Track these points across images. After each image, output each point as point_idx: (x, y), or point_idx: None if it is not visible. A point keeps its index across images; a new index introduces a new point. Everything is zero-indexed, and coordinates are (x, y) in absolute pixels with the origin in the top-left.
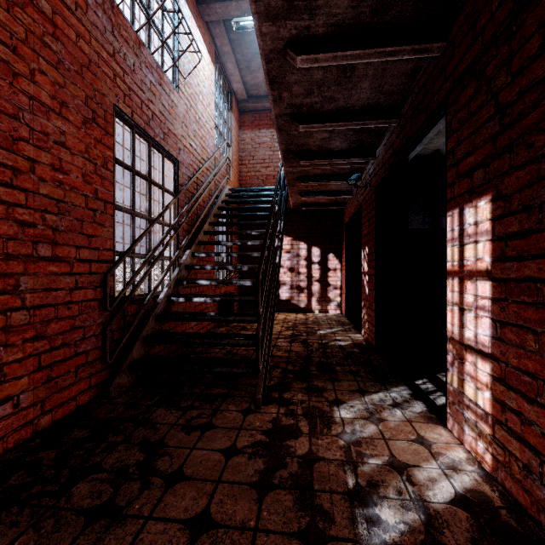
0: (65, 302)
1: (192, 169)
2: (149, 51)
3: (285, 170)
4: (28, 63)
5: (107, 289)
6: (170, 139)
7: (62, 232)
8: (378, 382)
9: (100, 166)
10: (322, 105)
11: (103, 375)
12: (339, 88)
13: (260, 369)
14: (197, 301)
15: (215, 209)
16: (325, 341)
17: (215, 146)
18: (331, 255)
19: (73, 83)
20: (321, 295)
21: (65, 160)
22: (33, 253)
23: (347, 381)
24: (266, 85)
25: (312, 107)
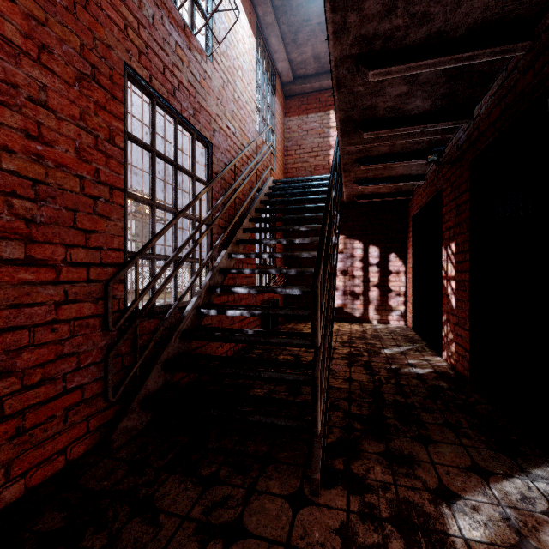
0: (47, 322)
1: (229, 155)
2: (174, 5)
3: (341, 150)
4: None
5: (109, 303)
6: (202, 117)
7: (42, 226)
8: (502, 452)
9: (104, 140)
10: (406, 32)
11: (108, 413)
12: None
13: (317, 433)
14: (231, 314)
15: (257, 203)
16: (395, 367)
17: (257, 132)
18: (393, 255)
19: (61, 22)
20: (380, 303)
21: (47, 126)
22: None
23: (448, 444)
24: (314, 61)
25: (391, 39)
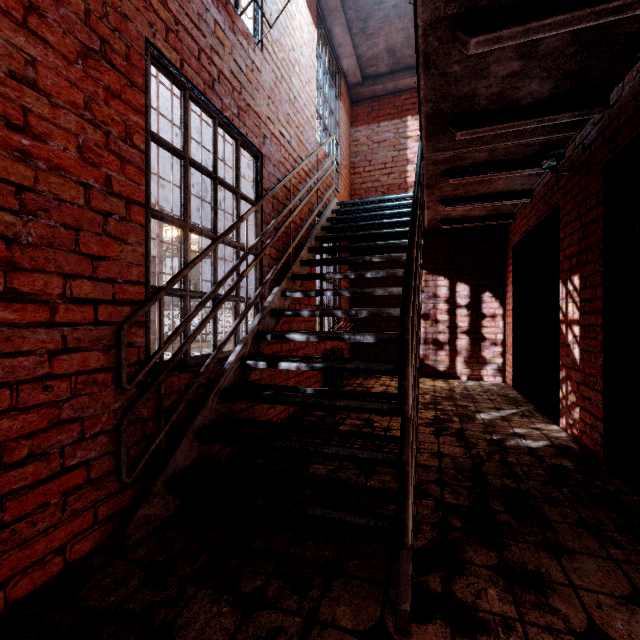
0: (37, 377)
1: (283, 169)
2: None
3: (425, 159)
4: None
5: (122, 352)
6: (249, 118)
7: (30, 248)
8: None
9: (118, 138)
10: None
11: (124, 497)
12: None
13: (407, 544)
14: (285, 367)
15: (318, 229)
16: (498, 437)
17: (318, 143)
18: (487, 294)
19: None
20: (471, 354)
21: (37, 114)
22: None
23: (591, 556)
24: (388, 56)
25: None
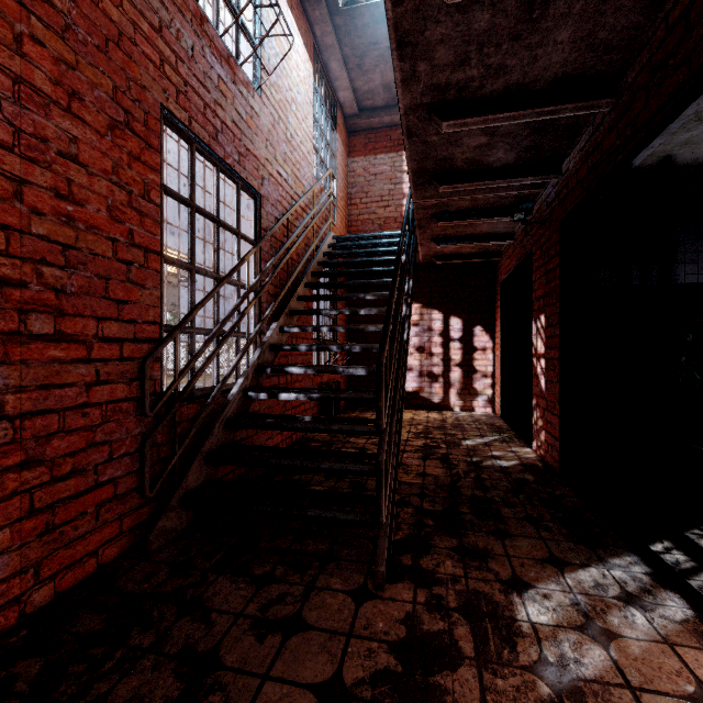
0: (77, 405)
1: (280, 207)
2: (217, 32)
3: (415, 204)
4: (11, 23)
5: (146, 384)
6: (249, 162)
7: (73, 296)
8: (582, 544)
9: (138, 196)
10: (482, 82)
11: (143, 512)
12: (515, 47)
13: (382, 522)
14: (285, 398)
15: (314, 264)
16: (477, 459)
17: (314, 177)
18: (478, 328)
19: (92, 64)
20: (463, 386)
21: (77, 183)
22: (20, 328)
23: (527, 537)
24: (384, 91)
25: (466, 89)
